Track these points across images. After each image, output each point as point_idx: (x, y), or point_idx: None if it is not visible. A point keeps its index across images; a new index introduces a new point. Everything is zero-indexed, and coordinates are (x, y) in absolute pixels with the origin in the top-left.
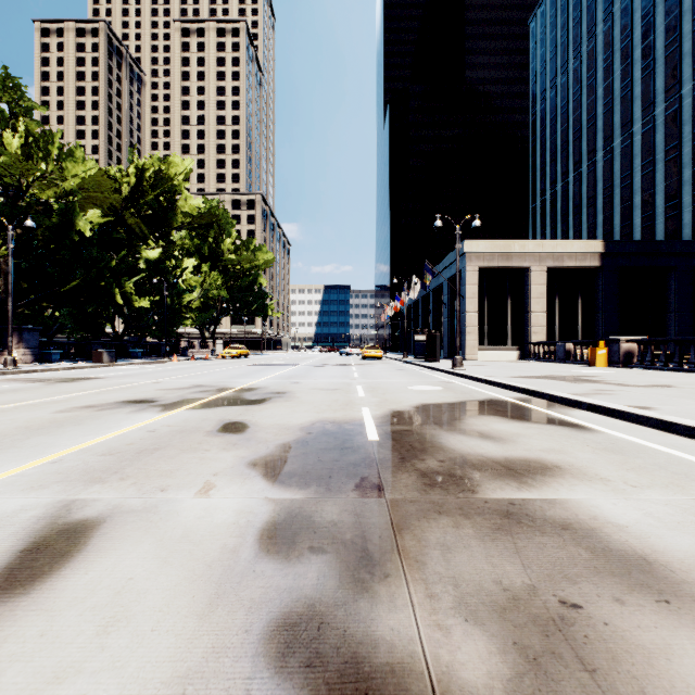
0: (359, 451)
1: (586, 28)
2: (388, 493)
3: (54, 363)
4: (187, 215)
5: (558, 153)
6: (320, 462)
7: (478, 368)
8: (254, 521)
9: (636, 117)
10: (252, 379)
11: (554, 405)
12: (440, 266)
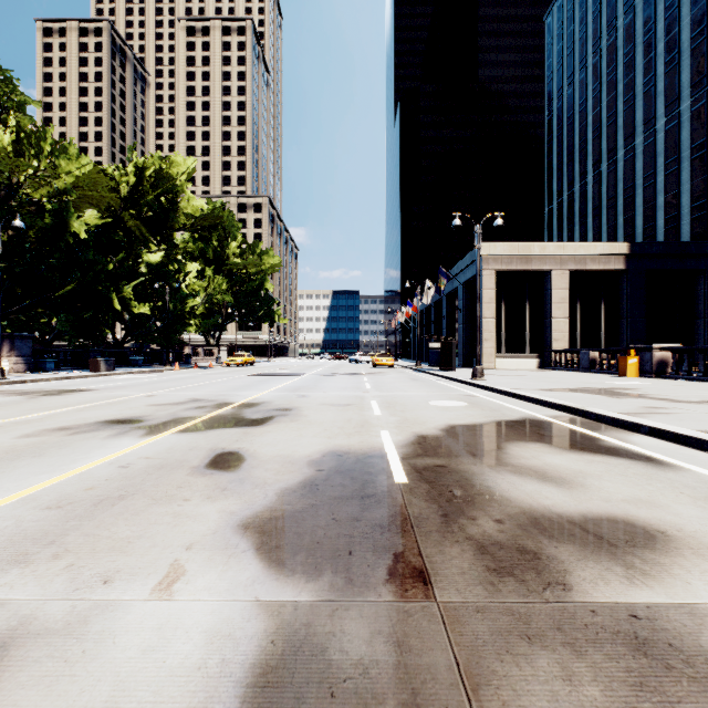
0: (386, 501)
1: (606, 22)
2: (438, 590)
3: (49, 372)
4: (189, 216)
5: (576, 153)
6: (335, 522)
7: (499, 379)
8: (233, 662)
9: (660, 114)
10: (255, 391)
11: (604, 427)
12: (454, 270)
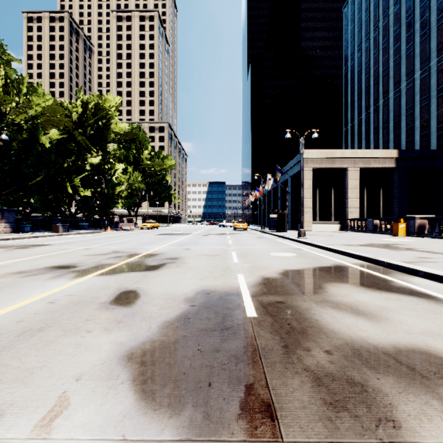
0: (240, 333)
1: (382, 10)
2: (284, 427)
3: (26, 233)
4: (116, 133)
5: (363, 94)
6: (200, 352)
7: (315, 237)
8: None
9: (417, 68)
10: (156, 246)
11: (392, 272)
12: (286, 168)
